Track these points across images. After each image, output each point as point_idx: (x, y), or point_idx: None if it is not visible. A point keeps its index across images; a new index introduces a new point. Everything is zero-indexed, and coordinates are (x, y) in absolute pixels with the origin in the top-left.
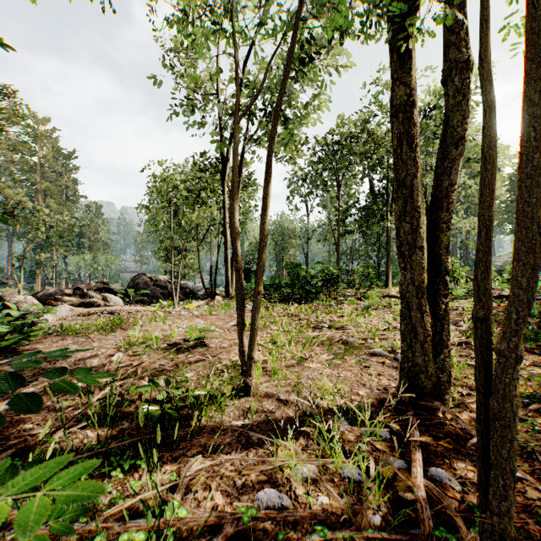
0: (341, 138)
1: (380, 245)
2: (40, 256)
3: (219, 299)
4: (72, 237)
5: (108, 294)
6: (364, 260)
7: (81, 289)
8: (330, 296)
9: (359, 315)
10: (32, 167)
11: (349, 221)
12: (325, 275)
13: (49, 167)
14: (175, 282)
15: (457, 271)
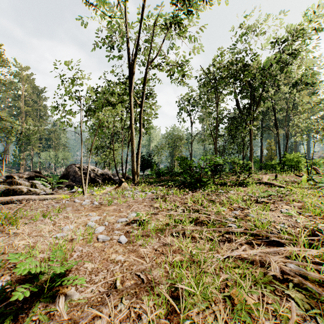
0: (219, 64)
1: (244, 144)
2: (23, 153)
3: (125, 185)
4: (42, 141)
5: (37, 181)
6: (229, 155)
7: (13, 177)
8: (214, 182)
9: (262, 209)
10: (18, 97)
11: (221, 128)
12: (211, 166)
13: (29, 98)
14: (98, 170)
15: (301, 162)
